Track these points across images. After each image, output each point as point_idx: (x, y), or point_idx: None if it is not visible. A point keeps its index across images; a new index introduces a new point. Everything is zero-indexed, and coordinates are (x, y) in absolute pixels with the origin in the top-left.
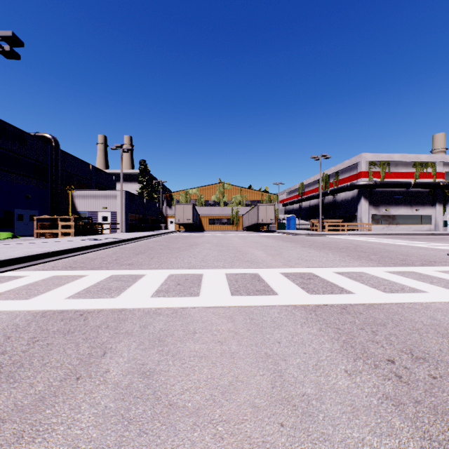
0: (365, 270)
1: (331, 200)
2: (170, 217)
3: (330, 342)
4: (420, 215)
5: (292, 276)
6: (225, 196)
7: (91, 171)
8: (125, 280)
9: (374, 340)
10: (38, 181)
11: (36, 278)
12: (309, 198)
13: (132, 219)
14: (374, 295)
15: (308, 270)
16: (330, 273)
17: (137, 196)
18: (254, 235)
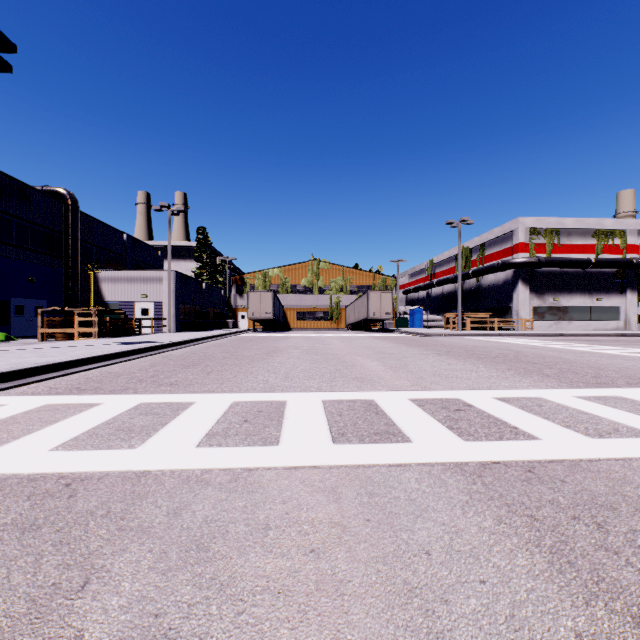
0: (543, 394)
1: (474, 285)
2: (241, 310)
3: (526, 552)
4: (604, 307)
5: (429, 406)
6: (321, 280)
7: (126, 243)
8: (159, 414)
9: (608, 547)
10: (47, 257)
11: (16, 410)
12: (441, 283)
13: (185, 313)
14: (573, 443)
15: (453, 394)
16: (490, 401)
17: (192, 279)
18: (363, 336)
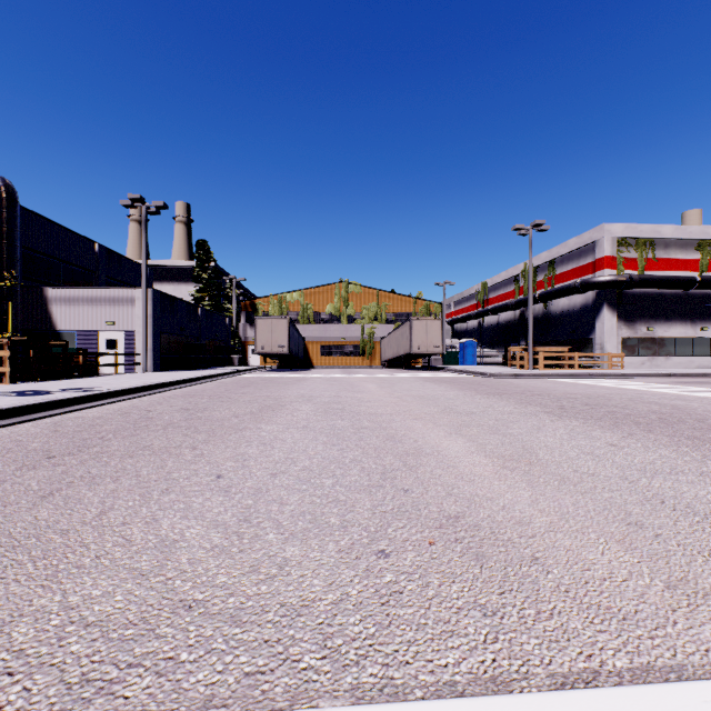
0: None
1: (540, 312)
2: (251, 343)
3: None
4: (709, 339)
5: None
6: (350, 306)
7: (98, 255)
8: None
9: None
10: None
11: None
12: (497, 310)
13: (170, 346)
14: None
15: None
16: None
17: (181, 301)
18: (406, 376)
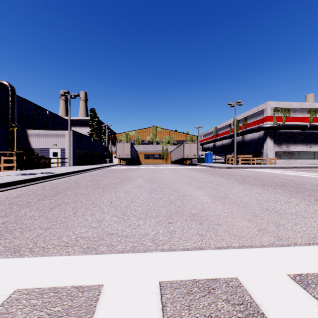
0: None
1: (240, 140)
2: (114, 153)
3: None
4: (313, 152)
5: None
6: (157, 137)
7: (48, 115)
8: None
9: None
10: None
11: None
12: (222, 139)
13: (80, 155)
14: None
15: None
16: None
17: (84, 135)
18: (181, 168)
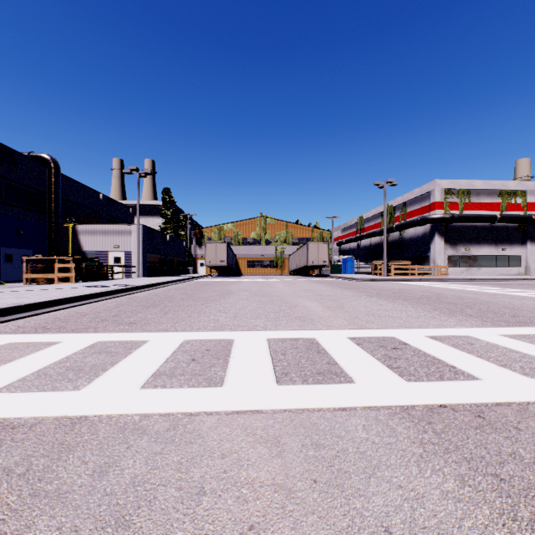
0: (470, 333)
1: (397, 237)
2: (200, 259)
3: (504, 530)
4: (507, 256)
5: (367, 344)
6: (267, 233)
7: (102, 201)
8: (112, 353)
9: None
10: (33, 213)
11: None
12: (369, 236)
13: (151, 261)
14: (514, 383)
15: (388, 333)
16: (423, 339)
17: (158, 232)
18: (303, 280)
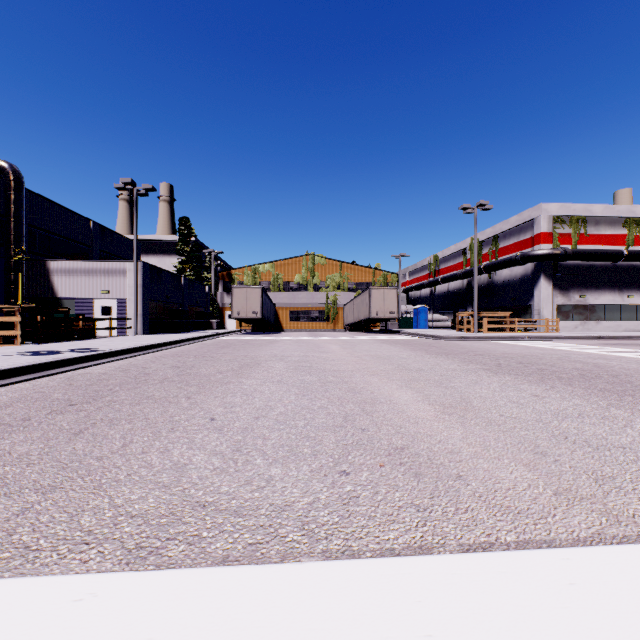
0: None
1: (485, 281)
2: (228, 309)
3: None
4: (635, 306)
5: None
6: (316, 276)
7: (92, 232)
8: None
9: None
10: None
11: None
12: (447, 279)
13: (157, 312)
14: None
15: None
16: None
17: (167, 272)
18: (366, 339)
